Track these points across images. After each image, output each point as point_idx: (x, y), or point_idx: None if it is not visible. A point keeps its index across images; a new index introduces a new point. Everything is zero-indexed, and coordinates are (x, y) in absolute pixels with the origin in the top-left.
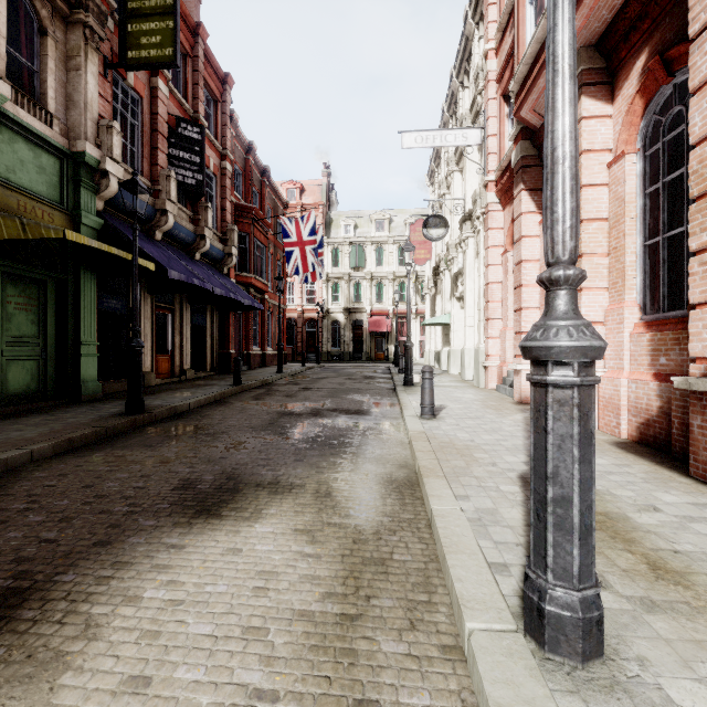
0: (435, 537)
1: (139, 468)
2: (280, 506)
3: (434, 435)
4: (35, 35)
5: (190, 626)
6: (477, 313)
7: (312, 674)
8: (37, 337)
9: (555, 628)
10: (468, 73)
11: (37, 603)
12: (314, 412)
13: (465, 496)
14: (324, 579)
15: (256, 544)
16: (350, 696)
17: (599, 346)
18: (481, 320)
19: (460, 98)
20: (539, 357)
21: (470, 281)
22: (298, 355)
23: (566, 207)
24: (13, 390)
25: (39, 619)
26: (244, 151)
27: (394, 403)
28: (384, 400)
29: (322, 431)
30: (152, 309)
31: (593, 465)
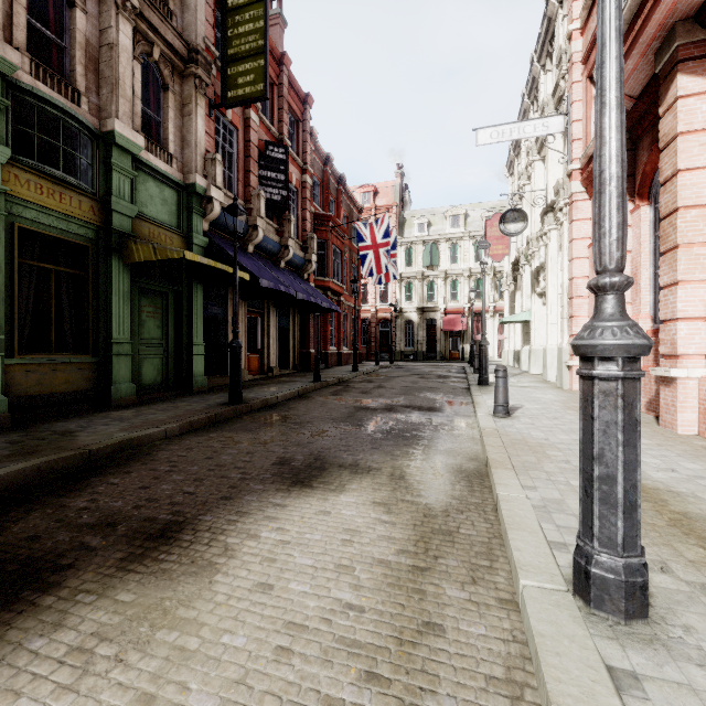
0: (500, 518)
1: (245, 447)
2: (360, 483)
3: (506, 433)
4: (160, 92)
5: (296, 558)
6: (561, 309)
7: (389, 600)
8: (161, 339)
9: (599, 587)
10: (551, 55)
11: (190, 531)
12: (388, 408)
13: (532, 487)
14: (398, 540)
15: (342, 509)
16: (420, 618)
17: (642, 344)
18: (564, 318)
19: (541, 83)
20: (586, 354)
21: (552, 276)
22: (372, 354)
23: (612, 222)
24: (145, 382)
25: (194, 541)
26: (322, 163)
27: (468, 402)
28: (458, 399)
29: (395, 424)
30: (245, 314)
31: (638, 449)
